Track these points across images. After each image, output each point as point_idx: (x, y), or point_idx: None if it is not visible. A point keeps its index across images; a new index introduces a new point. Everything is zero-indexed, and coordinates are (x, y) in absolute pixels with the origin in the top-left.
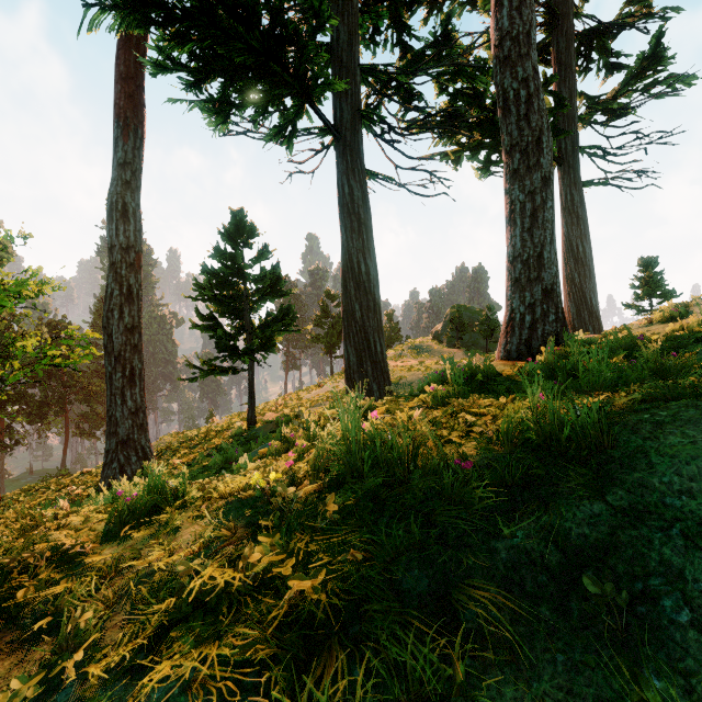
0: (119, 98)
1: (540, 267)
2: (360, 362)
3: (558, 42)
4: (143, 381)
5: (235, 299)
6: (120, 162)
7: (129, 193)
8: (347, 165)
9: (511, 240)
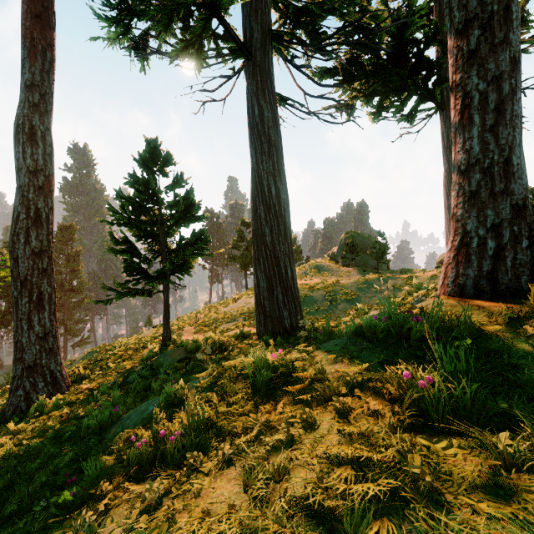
0: (25, 18)
1: (508, 176)
2: (270, 288)
3: (441, 4)
4: (53, 304)
5: (151, 224)
6: (27, 84)
7: (38, 116)
8: (256, 85)
9: (464, 144)
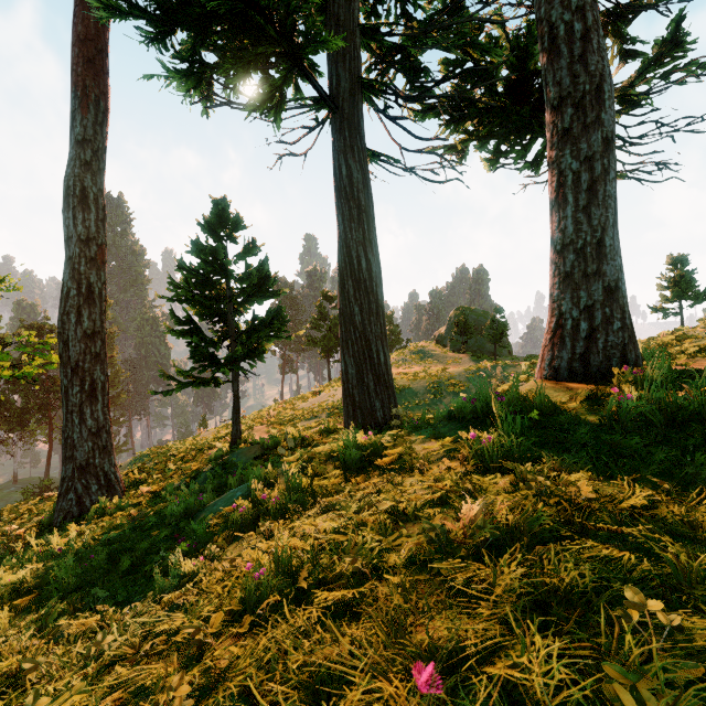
0: (76, 63)
1: (600, 257)
2: (360, 375)
3: None
4: (107, 395)
5: (217, 301)
6: (78, 139)
7: (90, 176)
8: (344, 141)
9: (559, 223)
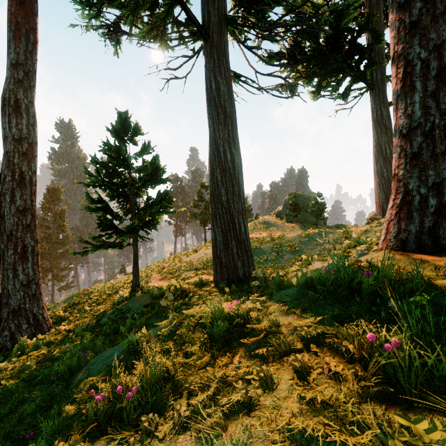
0: (10, 4)
1: None
2: (226, 241)
3: None
4: (36, 256)
5: (122, 186)
6: (12, 63)
7: (22, 91)
8: (214, 63)
9: (406, 109)
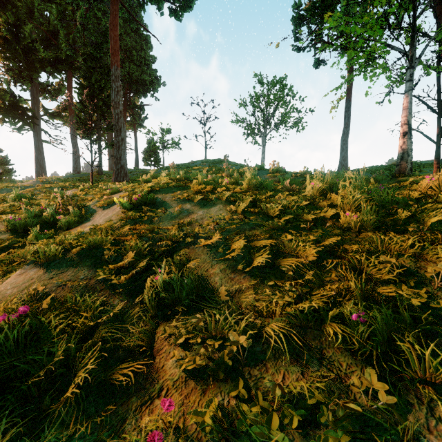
0: None
1: (77, 169)
2: None
3: None
4: None
5: None
6: None
7: None
8: (37, 139)
9: (73, 164)
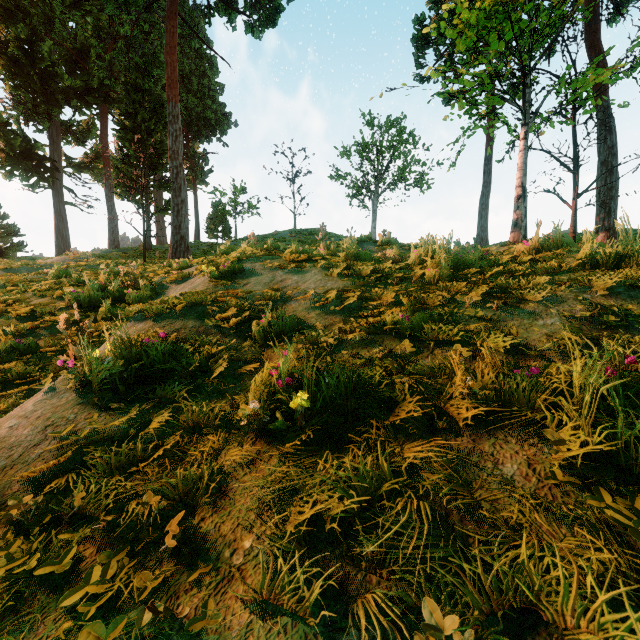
0: None
1: (115, 242)
2: None
3: None
4: None
5: None
6: None
7: None
8: (58, 200)
9: (109, 236)
